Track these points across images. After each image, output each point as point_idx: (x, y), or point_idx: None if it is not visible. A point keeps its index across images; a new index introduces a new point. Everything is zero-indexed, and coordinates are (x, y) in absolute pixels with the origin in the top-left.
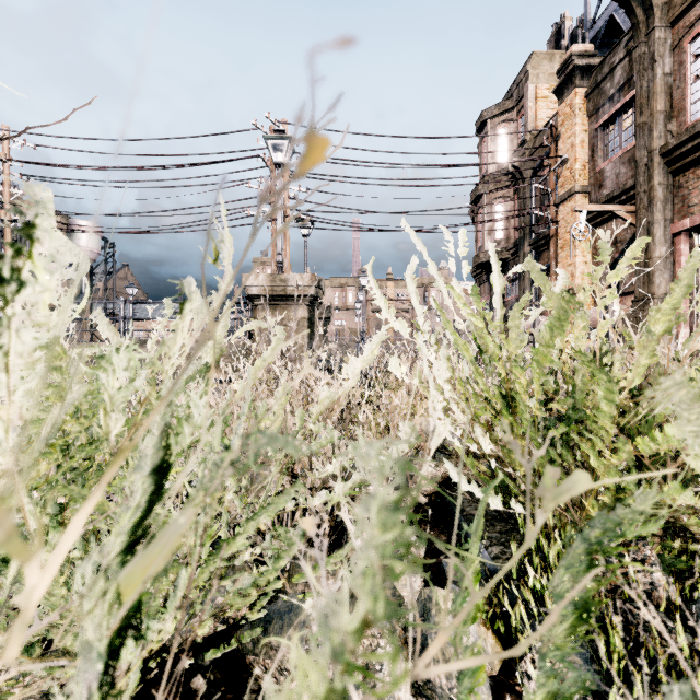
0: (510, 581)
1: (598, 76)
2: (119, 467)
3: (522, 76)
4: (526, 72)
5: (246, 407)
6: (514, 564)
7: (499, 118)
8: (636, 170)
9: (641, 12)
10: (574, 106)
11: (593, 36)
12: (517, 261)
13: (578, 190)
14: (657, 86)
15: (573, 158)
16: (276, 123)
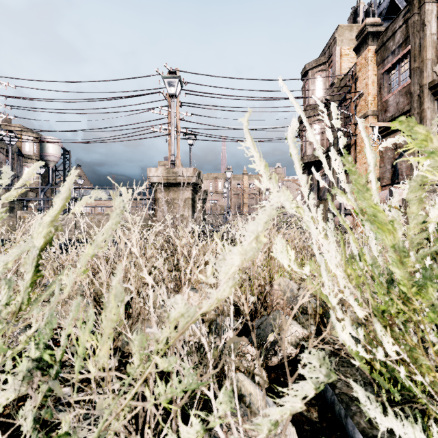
0: None
1: (384, 38)
2: None
3: (331, 41)
4: (334, 38)
5: None
6: None
7: (316, 69)
8: (411, 99)
9: None
10: (368, 58)
11: (379, 13)
12: (328, 162)
13: (370, 114)
14: (427, 42)
15: (367, 92)
16: (171, 70)
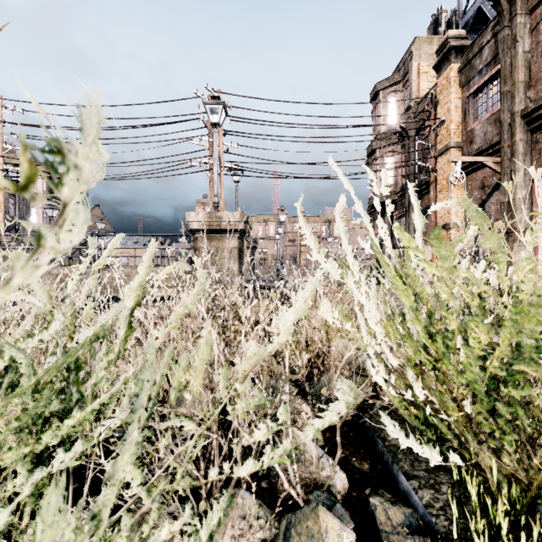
0: (450, 541)
1: (469, 54)
2: (18, 433)
3: (407, 55)
4: (411, 53)
5: (146, 392)
6: (454, 523)
7: (389, 89)
8: (501, 128)
9: (505, 2)
10: (450, 79)
11: (464, 23)
12: (404, 202)
13: (453, 146)
14: (519, 61)
15: (449, 119)
16: (213, 92)
